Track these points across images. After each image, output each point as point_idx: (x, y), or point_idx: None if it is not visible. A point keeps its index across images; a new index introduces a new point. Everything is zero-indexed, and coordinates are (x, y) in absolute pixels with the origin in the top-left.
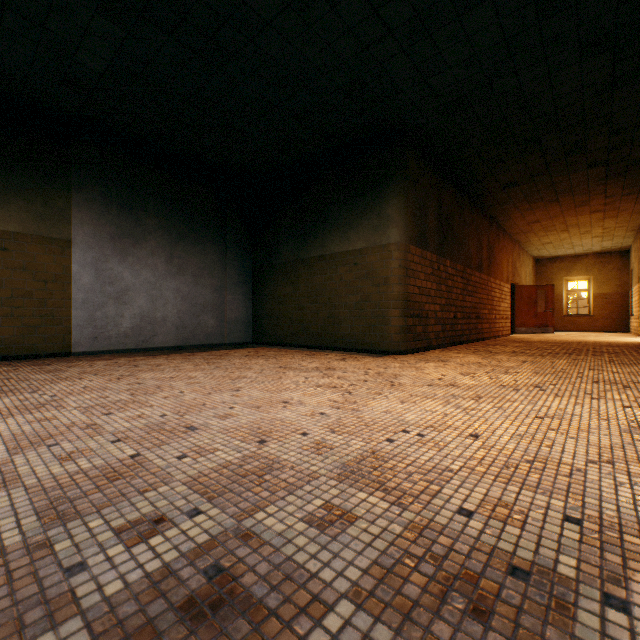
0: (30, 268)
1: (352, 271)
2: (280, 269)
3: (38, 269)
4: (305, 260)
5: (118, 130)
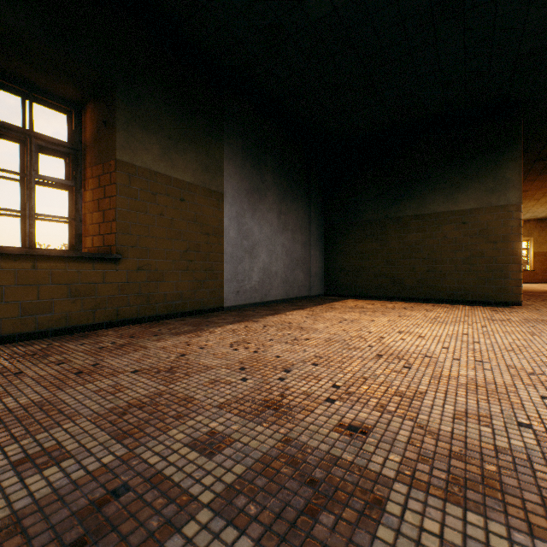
0: (198, 220)
1: (459, 229)
2: (362, 227)
3: (203, 222)
4: (396, 219)
5: (262, 85)
